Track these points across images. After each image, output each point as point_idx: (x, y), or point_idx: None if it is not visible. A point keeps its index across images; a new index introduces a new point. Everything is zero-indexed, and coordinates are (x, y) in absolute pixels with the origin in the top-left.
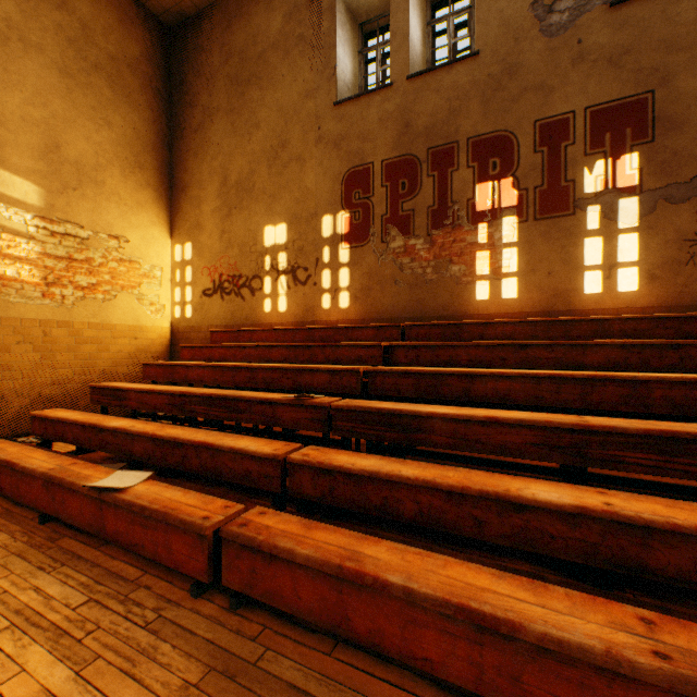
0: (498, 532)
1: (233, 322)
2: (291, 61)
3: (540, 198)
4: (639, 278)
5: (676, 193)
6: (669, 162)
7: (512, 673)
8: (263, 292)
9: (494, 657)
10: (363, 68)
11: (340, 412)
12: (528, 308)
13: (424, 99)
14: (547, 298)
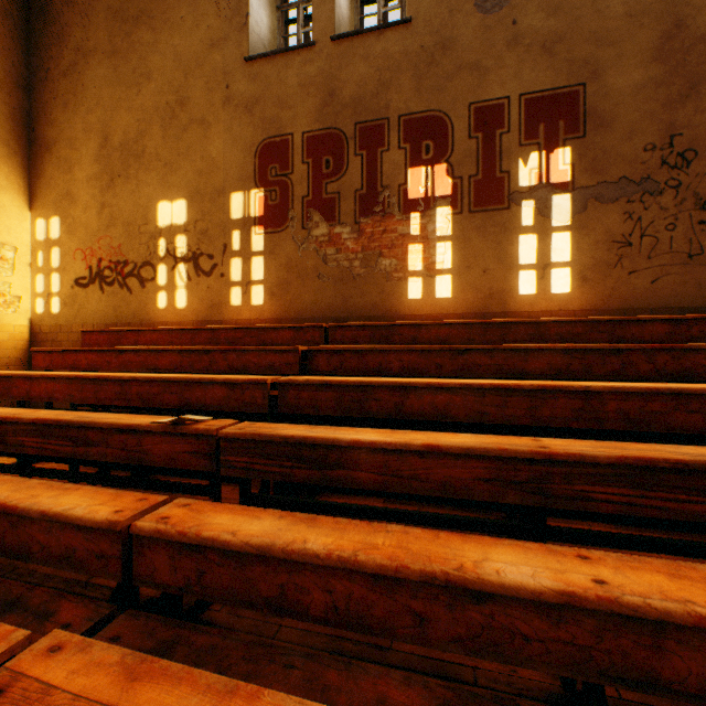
0: (448, 633)
1: (117, 320)
2: (192, 1)
3: (475, 189)
4: (572, 279)
5: (606, 192)
6: (599, 160)
7: None
8: (156, 283)
9: None
10: (283, 28)
11: (232, 442)
12: (463, 309)
13: (351, 66)
14: (482, 299)
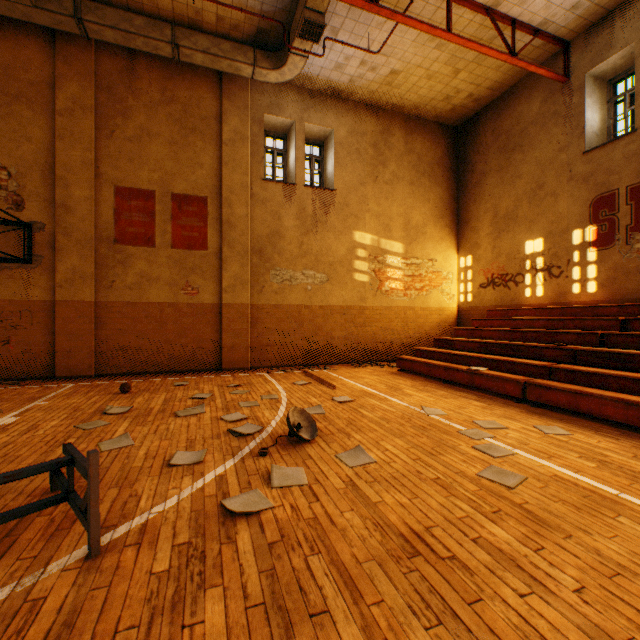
0: None
1: (501, 304)
2: (546, 130)
3: None
4: None
5: None
6: None
7: (637, 416)
8: (523, 284)
9: (631, 412)
10: (611, 109)
11: (580, 352)
12: None
13: None
14: None
